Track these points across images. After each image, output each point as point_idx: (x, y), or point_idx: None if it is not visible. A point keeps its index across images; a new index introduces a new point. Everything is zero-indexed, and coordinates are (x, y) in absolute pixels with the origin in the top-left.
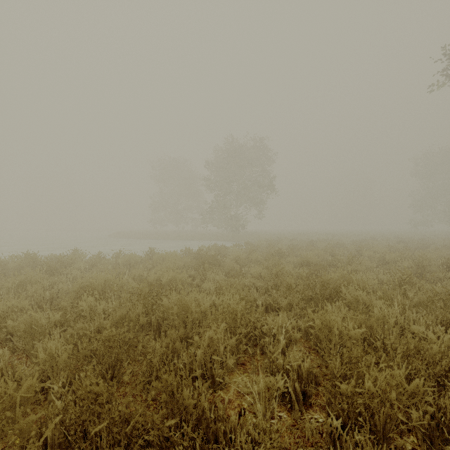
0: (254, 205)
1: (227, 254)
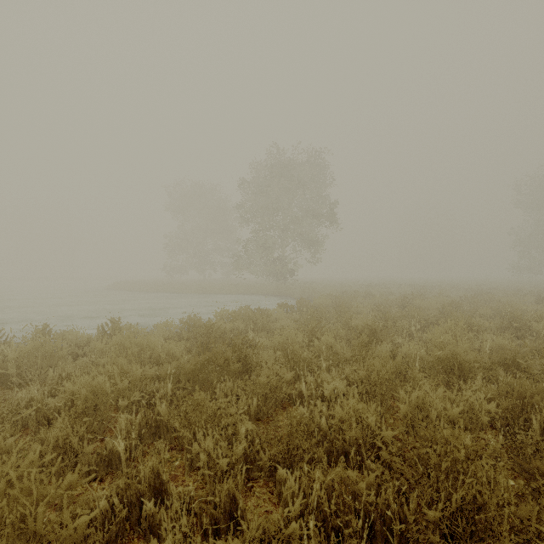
0: (308, 244)
1: (266, 327)
